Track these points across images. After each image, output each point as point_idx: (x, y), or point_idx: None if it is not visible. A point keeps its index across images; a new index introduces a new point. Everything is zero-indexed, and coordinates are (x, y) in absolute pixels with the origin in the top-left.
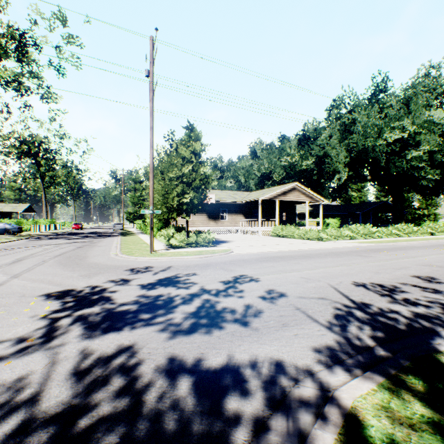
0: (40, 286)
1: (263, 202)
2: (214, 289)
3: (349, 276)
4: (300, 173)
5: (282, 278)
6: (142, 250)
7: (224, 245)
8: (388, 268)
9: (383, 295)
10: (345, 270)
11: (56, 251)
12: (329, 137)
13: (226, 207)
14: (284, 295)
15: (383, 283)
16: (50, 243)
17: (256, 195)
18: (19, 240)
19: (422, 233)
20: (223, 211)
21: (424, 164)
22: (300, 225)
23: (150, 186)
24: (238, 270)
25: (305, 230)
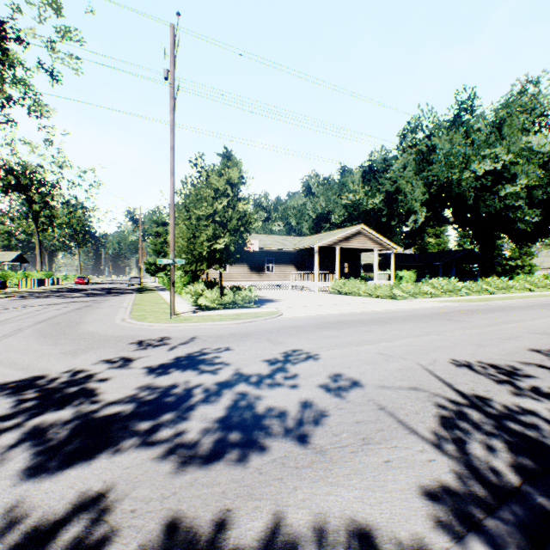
0: None
1: (320, 250)
2: (254, 374)
3: (444, 351)
4: (365, 214)
5: (352, 355)
6: (160, 313)
7: (270, 306)
8: (492, 337)
9: (502, 381)
10: (436, 342)
11: (42, 315)
12: (403, 169)
13: (273, 256)
14: (358, 383)
15: (494, 361)
16: (38, 303)
17: (311, 241)
18: None
19: (519, 289)
20: (269, 261)
21: (521, 202)
22: (365, 278)
23: (171, 227)
24: (289, 342)
25: (374, 286)
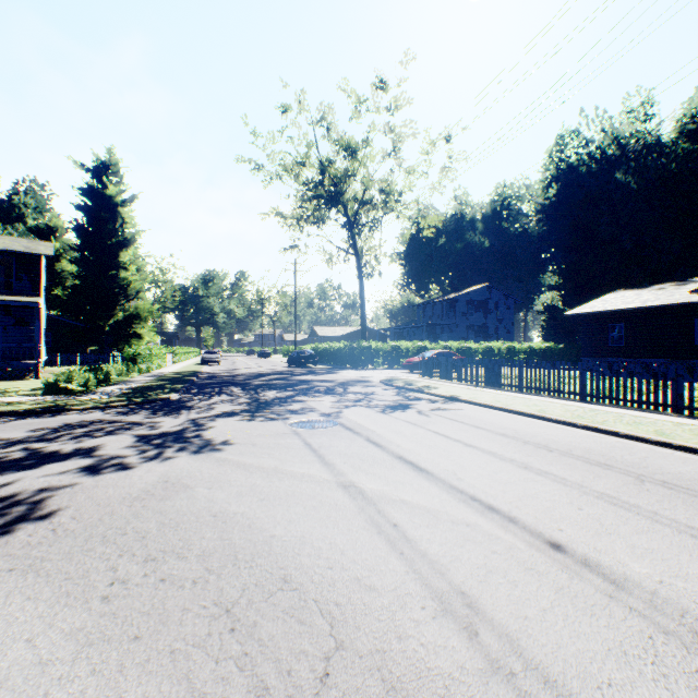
0: (252, 458)
1: None
2: None
3: None
4: None
5: None
6: None
7: None
8: None
9: None
10: None
11: None
12: None
13: None
14: None
15: None
16: None
17: None
18: None
19: None
20: None
21: None
22: None
23: None
24: None
25: None
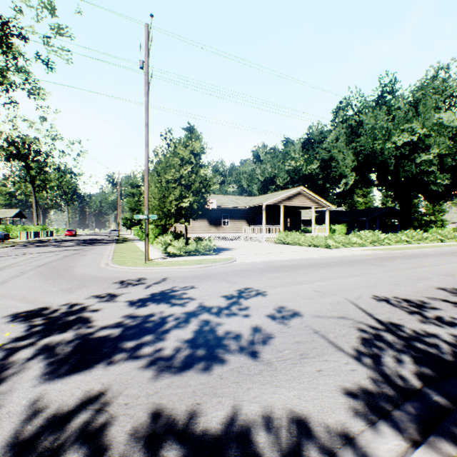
0: (8, 303)
1: (267, 208)
2: (214, 306)
3: (367, 289)
4: (304, 178)
5: (293, 292)
6: (136, 259)
7: (226, 253)
8: (407, 278)
9: (413, 312)
10: (362, 282)
11: (41, 260)
12: (336, 140)
13: (228, 213)
14: (298, 313)
15: (407, 297)
16: (37, 251)
17: (259, 200)
18: (3, 248)
19: (432, 240)
20: (225, 217)
21: (433, 168)
22: (305, 231)
23: (145, 189)
24: (242, 282)
25: (312, 237)
